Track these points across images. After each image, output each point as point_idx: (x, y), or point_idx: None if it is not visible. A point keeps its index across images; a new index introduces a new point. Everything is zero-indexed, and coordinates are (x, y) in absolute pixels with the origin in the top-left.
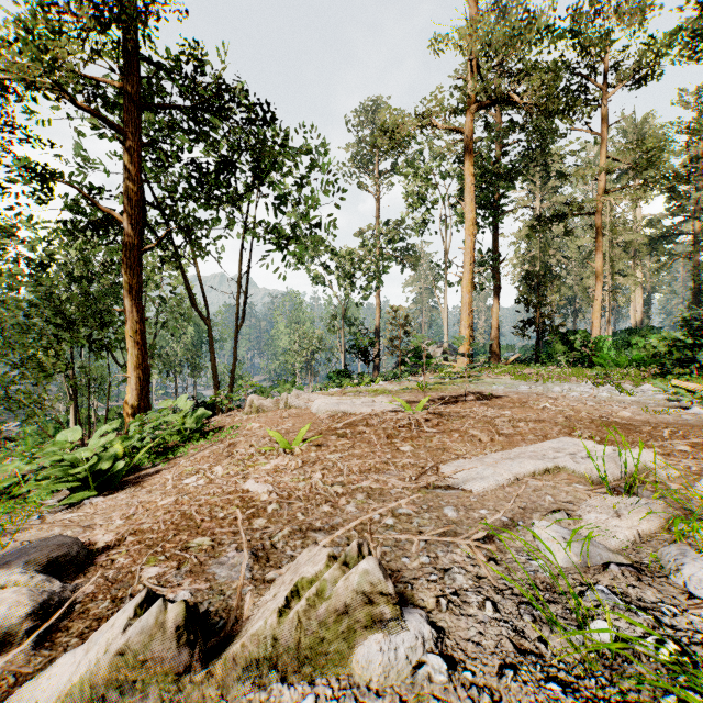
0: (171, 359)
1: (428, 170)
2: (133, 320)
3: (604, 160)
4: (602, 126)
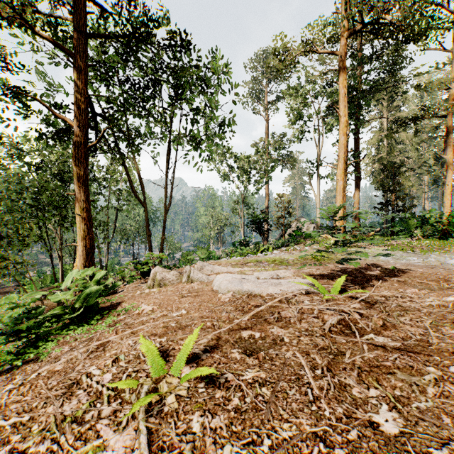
0: (128, 232)
1: (306, 93)
2: (80, 201)
3: None
4: (452, 45)
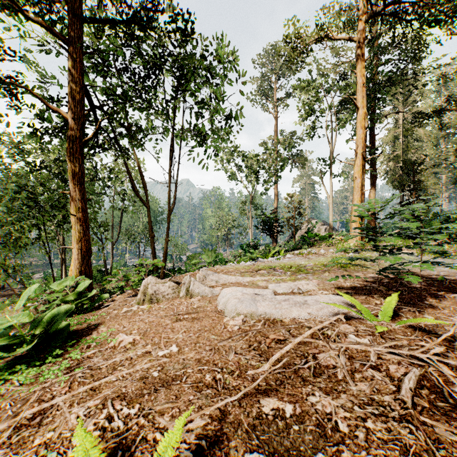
0: (133, 233)
1: (318, 87)
2: (75, 200)
3: None
4: None
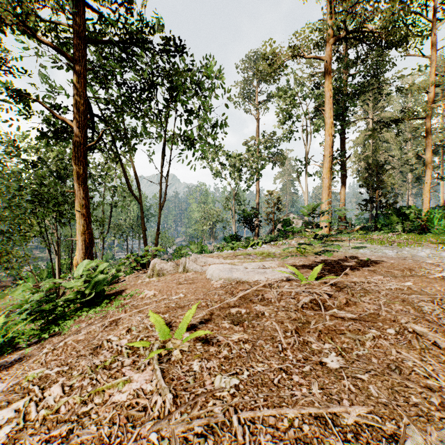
0: (122, 227)
1: (294, 94)
2: (80, 198)
3: (433, 77)
4: (431, 51)
